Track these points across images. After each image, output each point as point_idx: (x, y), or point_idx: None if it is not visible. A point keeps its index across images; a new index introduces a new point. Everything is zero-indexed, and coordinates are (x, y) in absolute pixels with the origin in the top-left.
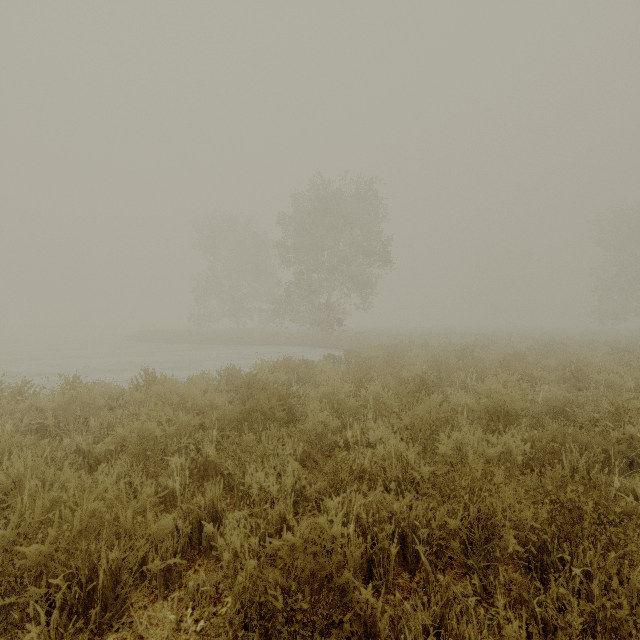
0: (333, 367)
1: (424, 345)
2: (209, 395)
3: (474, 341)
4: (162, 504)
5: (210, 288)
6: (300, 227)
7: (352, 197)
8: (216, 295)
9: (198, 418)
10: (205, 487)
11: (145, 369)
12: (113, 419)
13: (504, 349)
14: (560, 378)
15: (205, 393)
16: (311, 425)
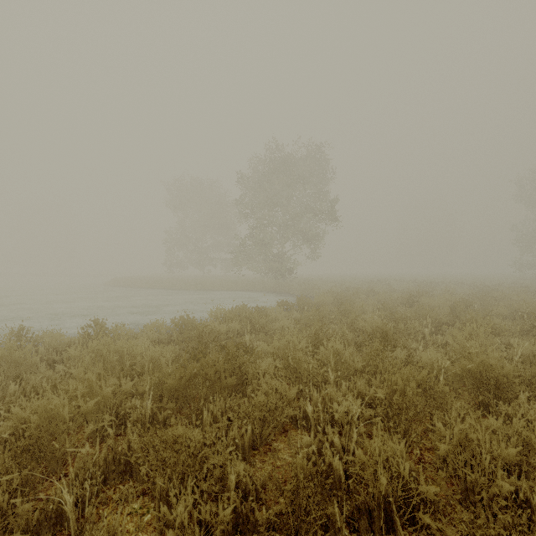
0: (286, 314)
1: (370, 291)
2: (151, 352)
3: (414, 287)
4: (55, 526)
5: (179, 240)
6: (256, 186)
7: (302, 159)
8: (184, 247)
9: (131, 384)
10: (122, 491)
11: (94, 319)
12: (41, 381)
13: (449, 296)
14: (521, 328)
15: (158, 342)
16: (263, 398)
